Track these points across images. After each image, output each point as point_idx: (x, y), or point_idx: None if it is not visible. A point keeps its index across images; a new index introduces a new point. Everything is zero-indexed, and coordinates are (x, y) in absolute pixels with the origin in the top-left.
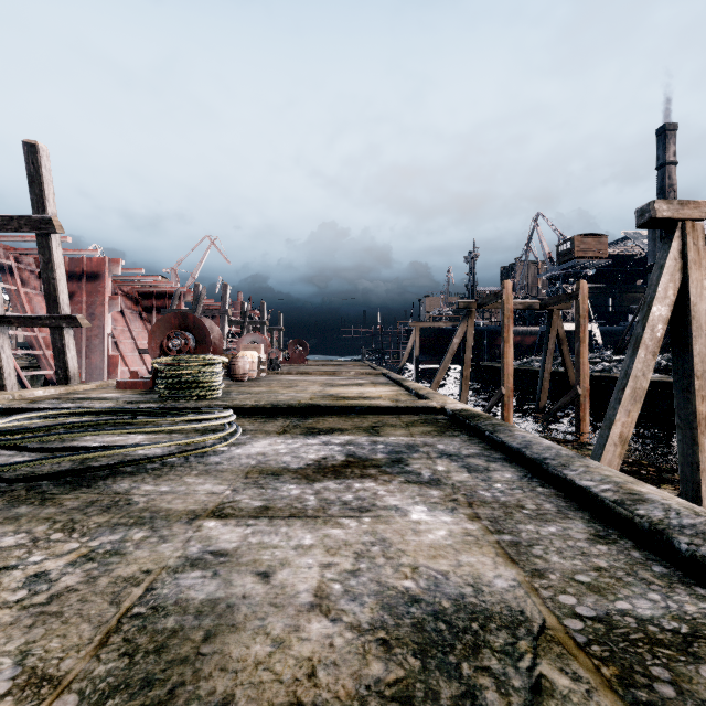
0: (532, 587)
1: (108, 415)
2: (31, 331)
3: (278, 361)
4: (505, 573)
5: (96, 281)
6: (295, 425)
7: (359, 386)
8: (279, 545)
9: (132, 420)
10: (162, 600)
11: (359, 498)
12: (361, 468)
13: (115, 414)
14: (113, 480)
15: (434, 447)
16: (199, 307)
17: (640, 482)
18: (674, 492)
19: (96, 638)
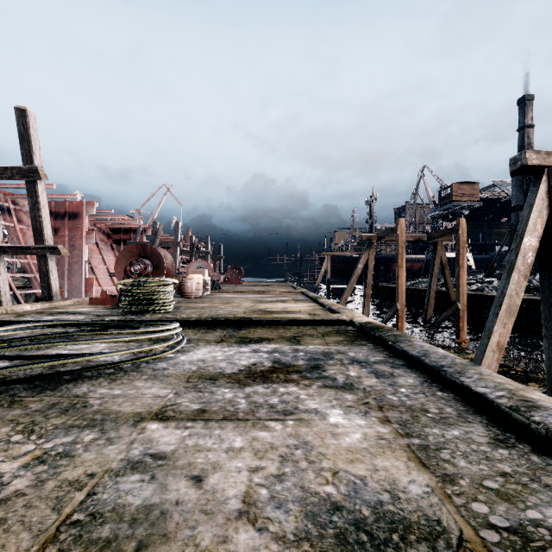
0: (445, 494)
1: (78, 326)
2: (25, 259)
3: (219, 282)
4: (418, 478)
5: (76, 220)
6: (230, 335)
7: (283, 302)
8: (212, 448)
9: (92, 333)
10: (101, 506)
11: (283, 401)
12: (285, 373)
13: (84, 325)
14: (74, 384)
15: (346, 354)
16: (156, 239)
17: (529, 389)
18: (539, 389)
19: (33, 548)
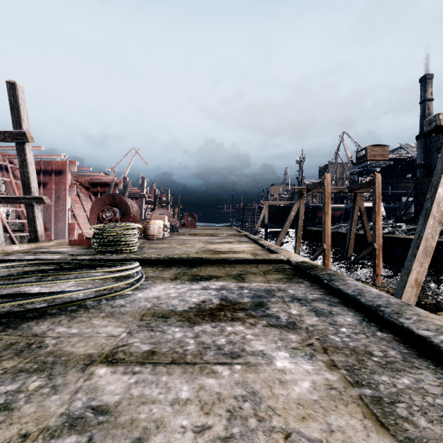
0: None
1: (53, 265)
2: (19, 207)
3: (177, 226)
4: None
5: (61, 176)
6: (184, 273)
7: (229, 243)
8: (158, 399)
9: (56, 273)
10: None
11: (230, 342)
12: (231, 311)
13: (57, 264)
14: (36, 321)
15: (286, 292)
16: (126, 192)
17: None
18: None
19: None
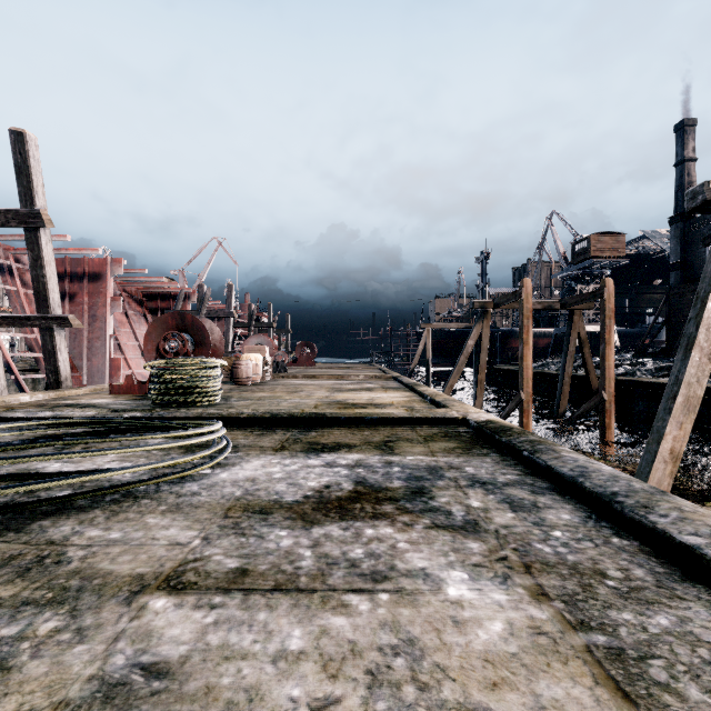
0: None
1: (83, 426)
2: (31, 333)
3: (284, 364)
4: None
5: (98, 282)
6: (295, 439)
7: (368, 391)
8: (251, 652)
9: (86, 441)
10: None
11: (371, 554)
12: (373, 502)
13: (91, 425)
14: (54, 520)
15: (461, 470)
16: (203, 308)
17: None
18: None
19: None
